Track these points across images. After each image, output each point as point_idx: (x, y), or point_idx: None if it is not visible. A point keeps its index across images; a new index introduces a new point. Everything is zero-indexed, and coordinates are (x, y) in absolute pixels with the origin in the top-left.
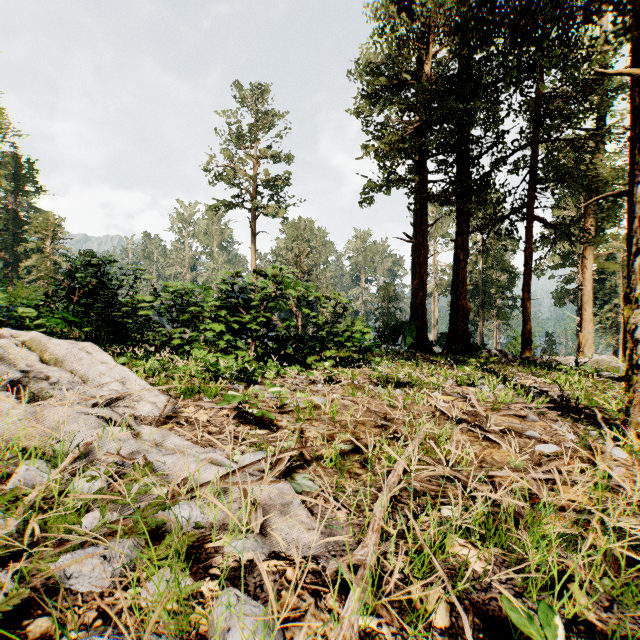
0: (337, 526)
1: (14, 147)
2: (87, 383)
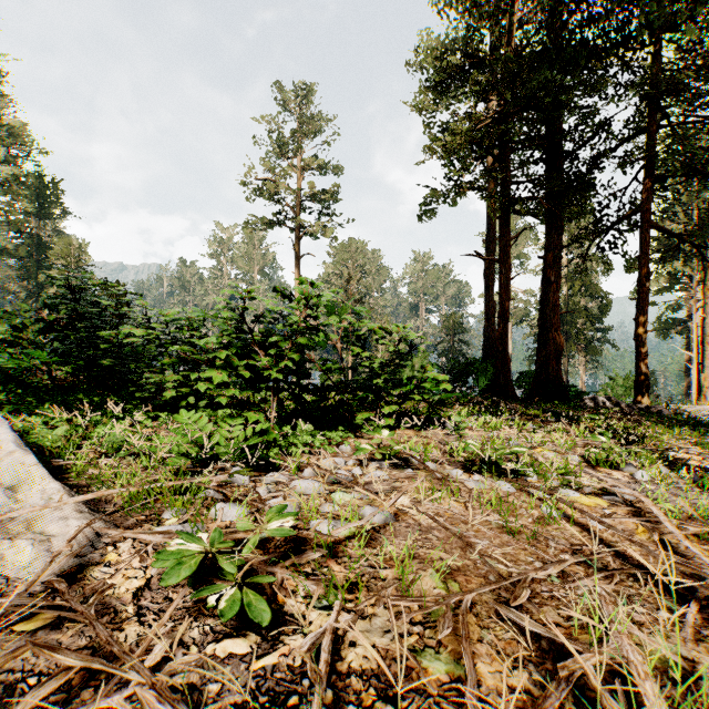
0: None
1: (39, 166)
2: None
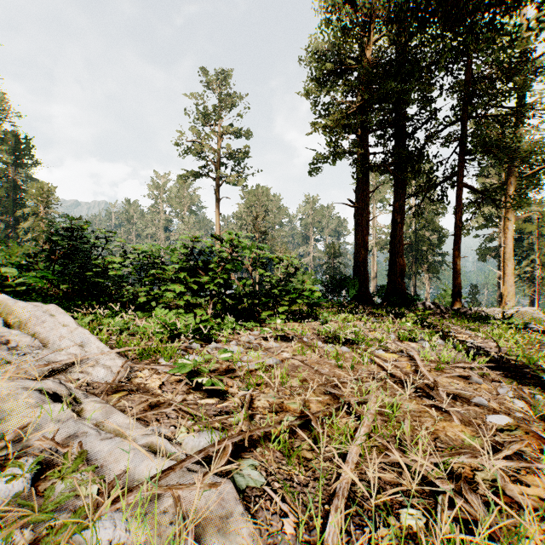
0: (283, 544)
1: (14, 126)
2: (47, 346)
